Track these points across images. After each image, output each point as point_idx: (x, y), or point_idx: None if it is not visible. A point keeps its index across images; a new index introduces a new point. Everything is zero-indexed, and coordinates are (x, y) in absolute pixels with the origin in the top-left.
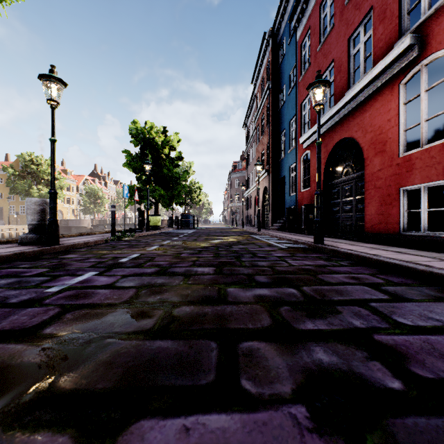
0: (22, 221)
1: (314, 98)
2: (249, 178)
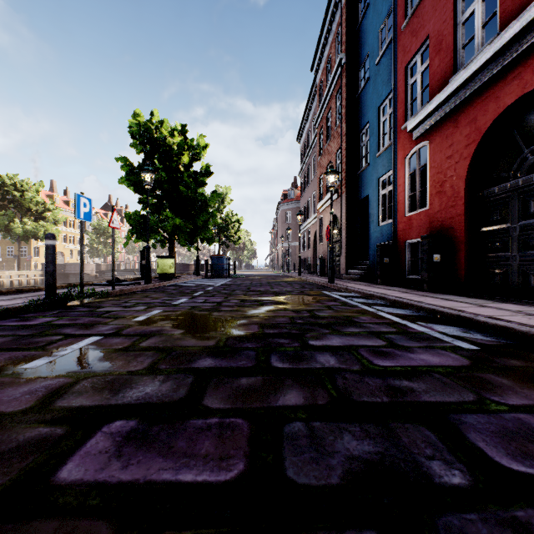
0: (10, 266)
1: (440, 42)
2: (305, 208)
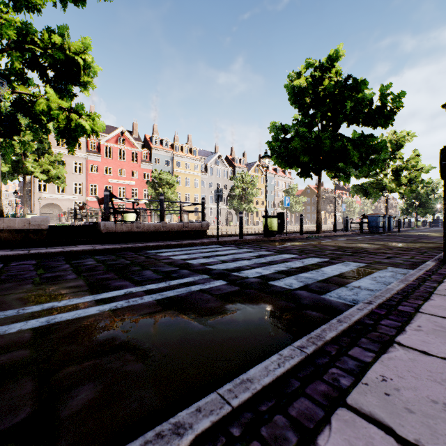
0: None
1: None
2: None
